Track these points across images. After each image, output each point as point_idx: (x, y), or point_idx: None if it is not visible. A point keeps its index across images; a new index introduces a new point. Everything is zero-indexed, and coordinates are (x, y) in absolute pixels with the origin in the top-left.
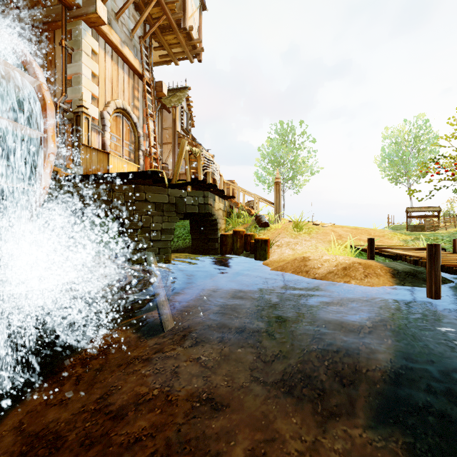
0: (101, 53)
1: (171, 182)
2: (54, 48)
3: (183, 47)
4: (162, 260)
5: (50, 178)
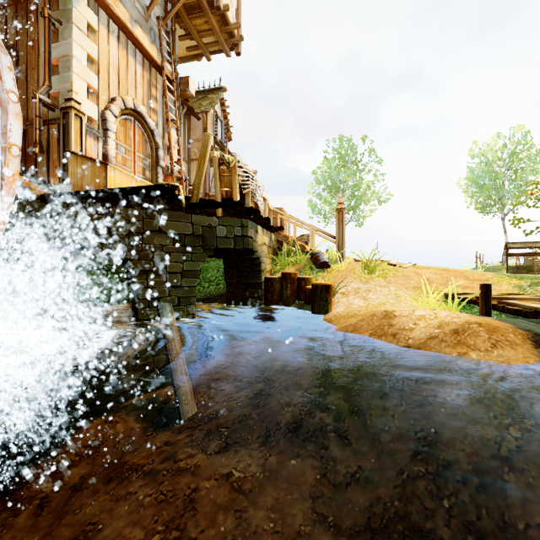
0: (103, 31)
1: (191, 201)
2: (37, 24)
3: (217, 35)
4: (183, 315)
5: (13, 195)
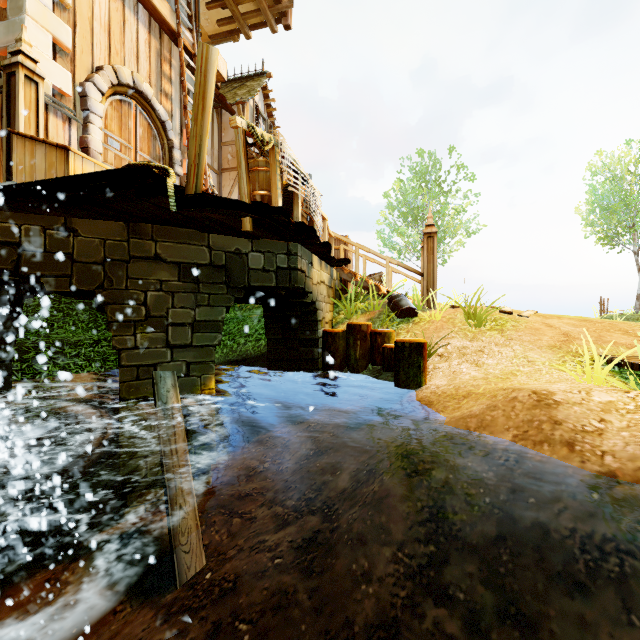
0: None
1: (186, 192)
2: None
3: None
4: (195, 390)
5: None
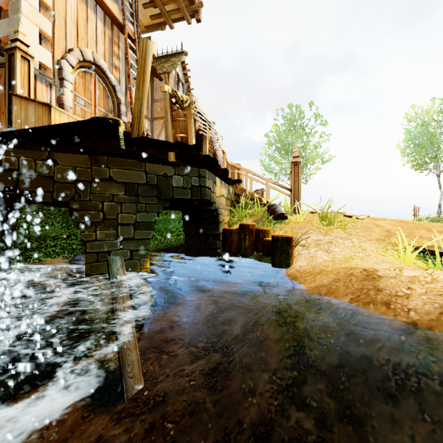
0: None
1: (131, 136)
2: None
3: (178, 1)
4: (136, 269)
5: None
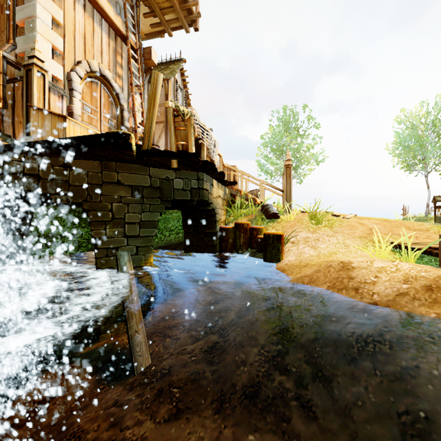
0: None
1: (142, 148)
2: None
3: (177, 11)
4: (141, 263)
5: None
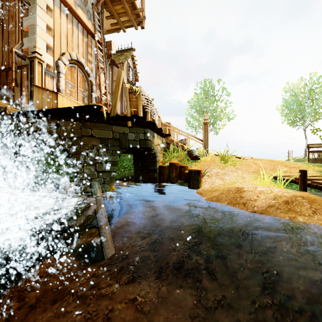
0: (57, 10)
1: (110, 115)
2: (15, 5)
3: (129, 15)
4: (107, 189)
5: None
